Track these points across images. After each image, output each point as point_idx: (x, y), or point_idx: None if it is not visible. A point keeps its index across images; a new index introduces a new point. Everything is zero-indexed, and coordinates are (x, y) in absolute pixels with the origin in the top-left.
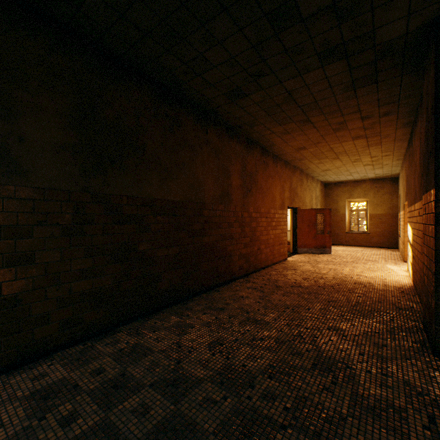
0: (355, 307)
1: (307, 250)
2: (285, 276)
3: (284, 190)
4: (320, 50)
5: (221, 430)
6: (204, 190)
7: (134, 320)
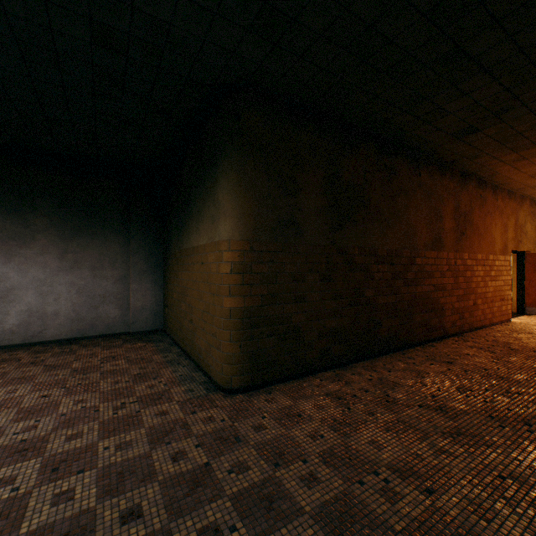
0: None
1: None
2: (518, 339)
3: (507, 229)
4: None
5: (511, 444)
6: (416, 236)
7: (361, 360)
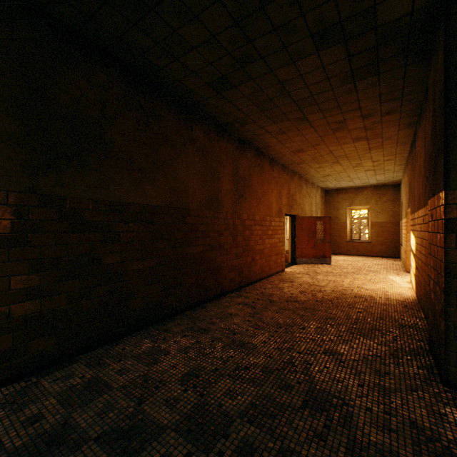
0: (355, 325)
1: (306, 260)
2: (281, 289)
3: (282, 196)
4: (314, 30)
5: None
6: (188, 194)
7: (98, 346)
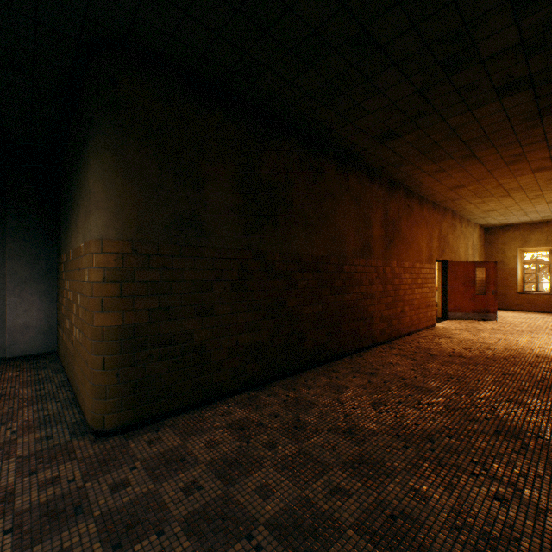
0: (541, 382)
1: (462, 315)
2: (438, 344)
3: (432, 239)
4: (498, 85)
5: (411, 468)
6: (345, 243)
7: (283, 377)
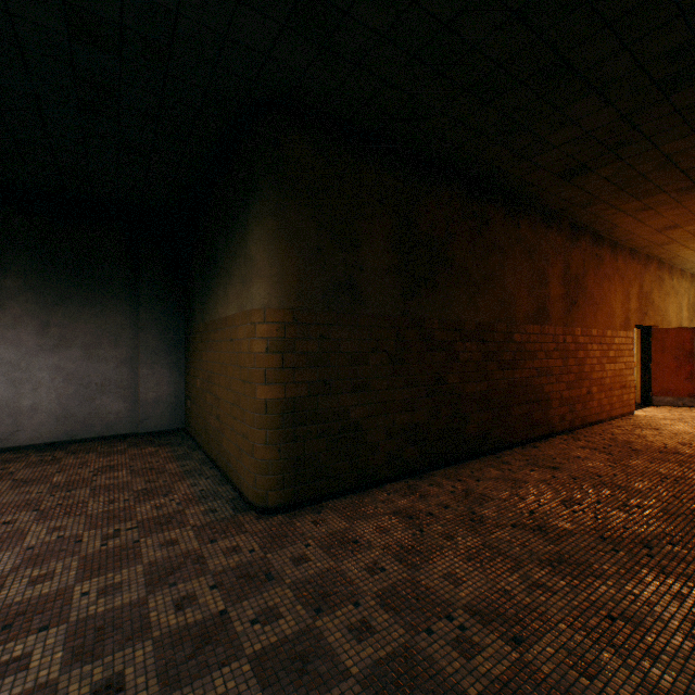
0: None
1: (673, 400)
2: (641, 436)
3: (629, 298)
4: None
5: (625, 573)
6: (515, 306)
7: (443, 467)
